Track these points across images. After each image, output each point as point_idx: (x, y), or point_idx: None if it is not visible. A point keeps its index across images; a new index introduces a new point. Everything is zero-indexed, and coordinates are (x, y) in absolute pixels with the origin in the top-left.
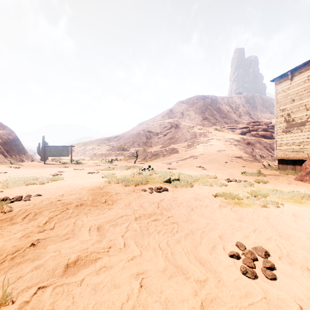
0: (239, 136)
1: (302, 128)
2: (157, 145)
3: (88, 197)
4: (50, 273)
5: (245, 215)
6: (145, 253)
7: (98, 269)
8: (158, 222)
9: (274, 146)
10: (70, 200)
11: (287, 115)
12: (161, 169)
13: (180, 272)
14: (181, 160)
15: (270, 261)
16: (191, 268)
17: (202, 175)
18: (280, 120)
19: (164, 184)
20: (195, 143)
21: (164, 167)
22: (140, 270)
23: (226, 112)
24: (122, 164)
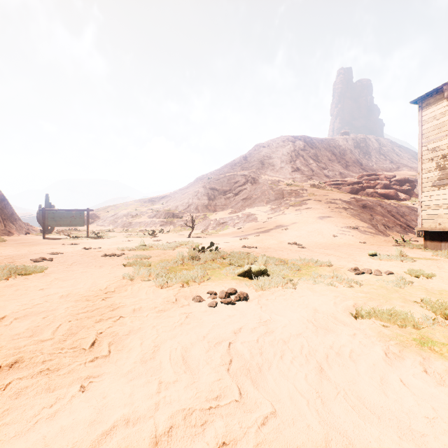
0: (349, 195)
1: None
2: (224, 209)
3: (58, 328)
4: None
5: None
6: None
7: None
8: None
9: (402, 210)
10: (0, 343)
11: (441, 158)
12: (231, 247)
13: None
14: (263, 232)
15: None
16: None
17: (306, 259)
18: (428, 167)
19: (240, 281)
20: (282, 206)
21: (237, 245)
22: None
23: (326, 161)
24: (169, 239)
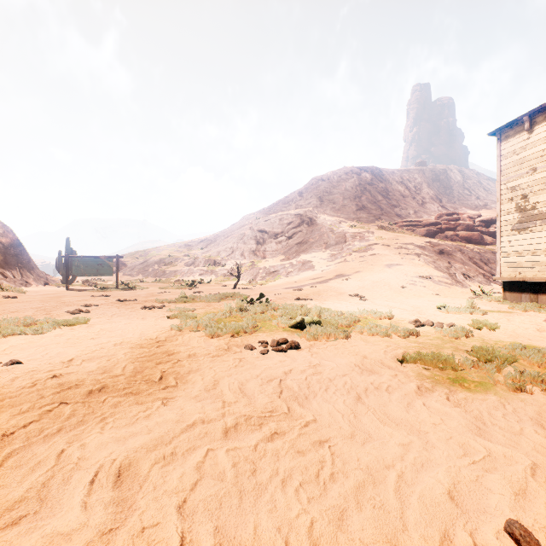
0: (424, 239)
1: None
2: (275, 256)
3: (125, 367)
4: None
5: (486, 415)
6: None
7: None
8: (282, 443)
9: (487, 256)
10: (81, 377)
11: (521, 198)
12: (283, 299)
13: None
14: (321, 283)
15: None
16: None
17: (364, 312)
18: (507, 208)
19: (292, 333)
20: (344, 252)
21: (290, 297)
22: None
23: (398, 197)
24: (211, 290)
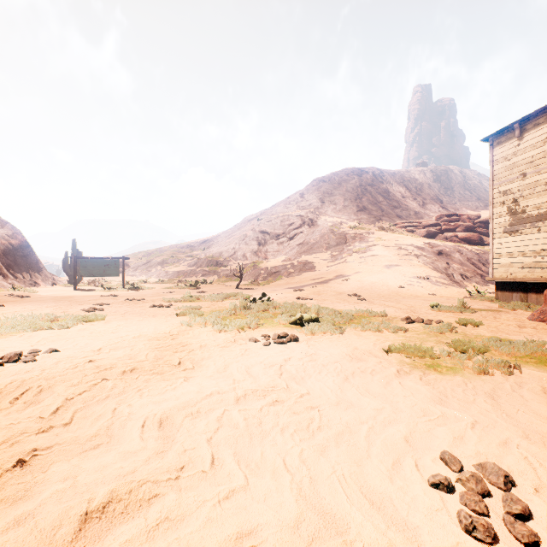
0: (423, 240)
1: (541, 225)
2: (277, 256)
3: (147, 355)
4: (44, 537)
5: (449, 391)
6: (255, 482)
7: (152, 526)
8: (282, 406)
9: (485, 257)
10: (113, 361)
11: (512, 202)
12: (284, 299)
13: (332, 528)
14: (321, 283)
15: (518, 500)
16: (353, 517)
17: (360, 310)
18: (499, 212)
19: (292, 328)
20: (345, 253)
21: (291, 296)
22: (245, 526)
23: (399, 198)
24: (214, 290)
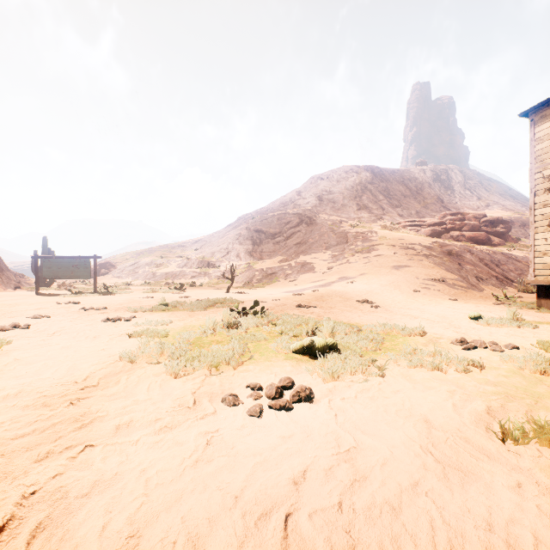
0: (430, 239)
1: None
2: (273, 257)
3: None
4: None
5: None
6: None
7: None
8: None
9: (497, 258)
10: None
11: None
12: (282, 307)
13: None
14: (323, 286)
15: None
16: None
17: (388, 326)
18: (543, 200)
19: (297, 363)
20: (346, 253)
21: (290, 303)
22: None
23: (400, 197)
24: (201, 294)
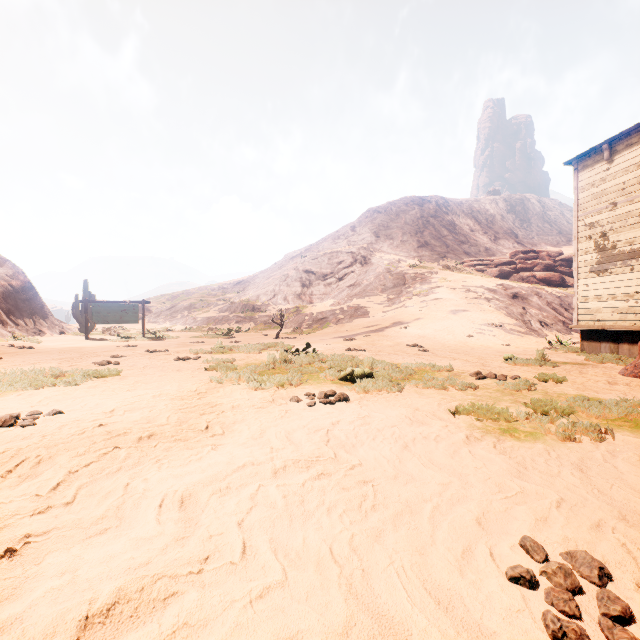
0: (495, 281)
1: (634, 263)
2: (323, 300)
3: (169, 418)
4: None
5: (529, 461)
6: (295, 576)
7: (168, 634)
8: (328, 481)
9: (568, 301)
10: (128, 425)
11: (601, 236)
12: (332, 350)
13: (389, 635)
14: (375, 331)
15: (617, 598)
16: (415, 621)
17: (422, 363)
18: (585, 247)
19: (341, 385)
20: (403, 296)
21: (340, 347)
22: (282, 633)
23: (467, 232)
24: (250, 340)
